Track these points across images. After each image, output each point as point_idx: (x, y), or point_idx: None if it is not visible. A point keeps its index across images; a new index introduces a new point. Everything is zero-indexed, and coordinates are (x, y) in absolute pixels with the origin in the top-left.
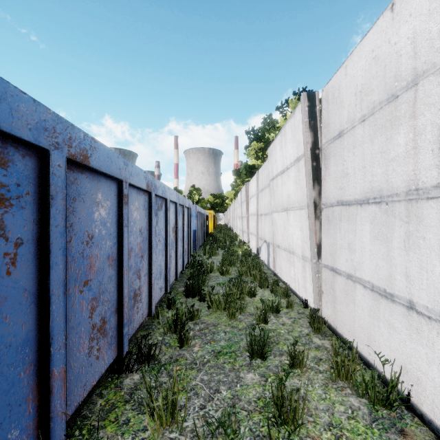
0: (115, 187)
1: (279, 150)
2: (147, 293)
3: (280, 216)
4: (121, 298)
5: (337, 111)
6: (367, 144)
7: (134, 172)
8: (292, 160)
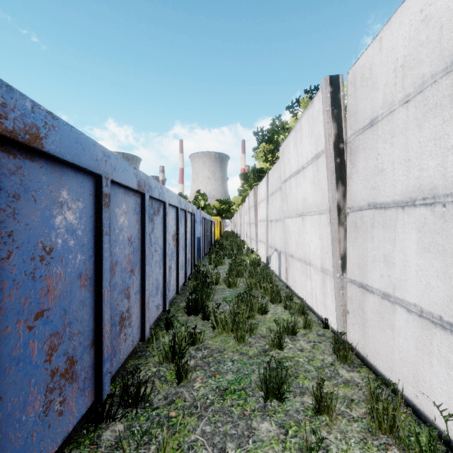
0: (90, 184)
1: (293, 147)
2: (139, 315)
3: (294, 223)
4: (99, 327)
5: (368, 94)
6: (412, 130)
7: (119, 166)
8: (309, 158)
